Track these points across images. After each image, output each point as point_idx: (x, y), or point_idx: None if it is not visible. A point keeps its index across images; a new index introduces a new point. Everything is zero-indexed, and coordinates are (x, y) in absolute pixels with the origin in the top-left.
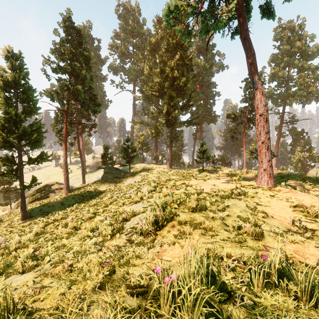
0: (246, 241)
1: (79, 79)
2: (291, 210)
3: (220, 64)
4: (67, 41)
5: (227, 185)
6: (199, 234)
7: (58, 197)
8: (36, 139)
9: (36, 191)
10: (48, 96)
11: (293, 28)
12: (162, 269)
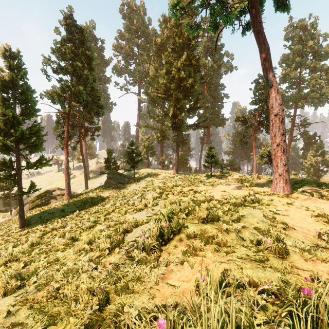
0: (268, 260)
1: (81, 79)
2: (313, 220)
3: (228, 65)
4: (68, 40)
5: (239, 192)
6: (211, 250)
7: (59, 203)
8: (35, 142)
9: (36, 197)
10: (49, 98)
11: (305, 27)
12: (167, 320)
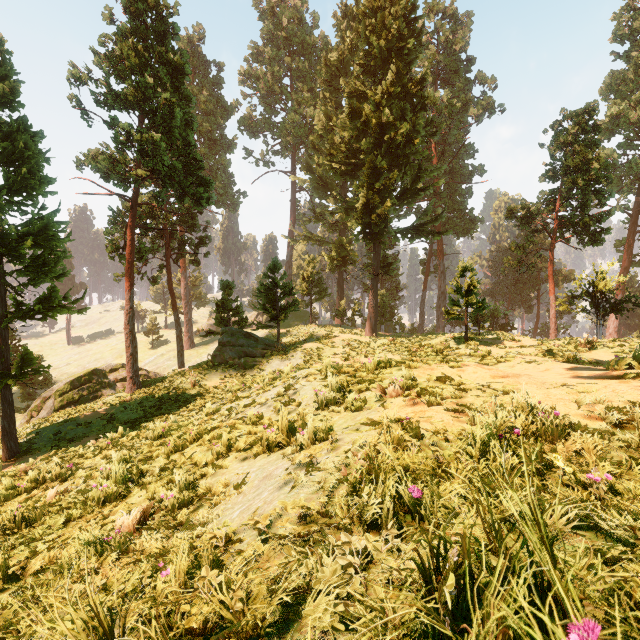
0: None
1: (158, 118)
2: None
3: (484, 101)
4: (132, 34)
5: None
6: None
7: (111, 399)
8: (43, 257)
9: (71, 384)
10: (92, 166)
11: None
12: None
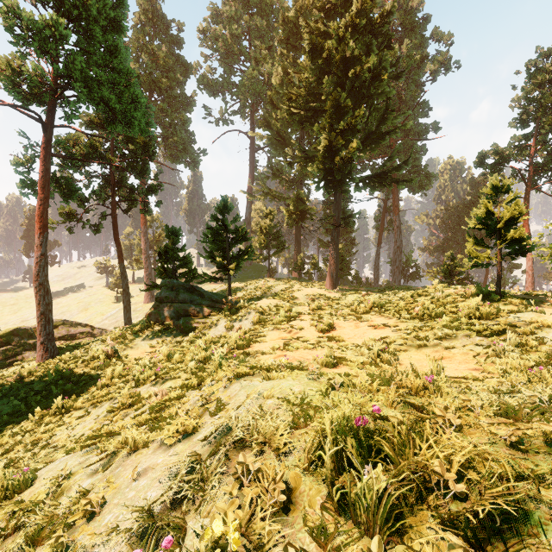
0: None
1: (67, 2)
2: None
3: (441, 57)
4: None
5: None
6: None
7: (14, 370)
8: None
9: None
10: None
11: None
12: None
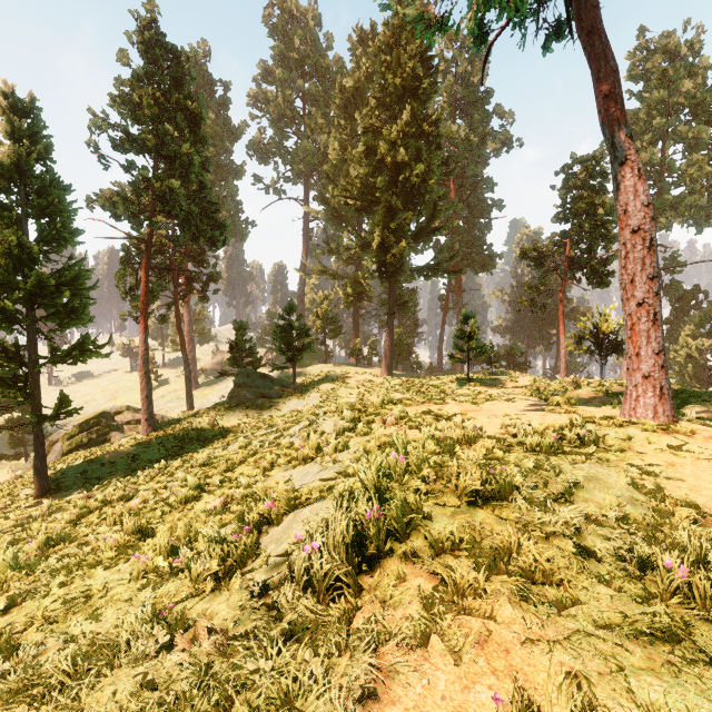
0: (691, 634)
1: (177, 164)
2: None
3: (502, 136)
4: (148, 78)
5: (543, 417)
6: (508, 594)
7: (127, 441)
8: (71, 304)
9: (79, 427)
10: (105, 206)
11: (675, 50)
12: None
